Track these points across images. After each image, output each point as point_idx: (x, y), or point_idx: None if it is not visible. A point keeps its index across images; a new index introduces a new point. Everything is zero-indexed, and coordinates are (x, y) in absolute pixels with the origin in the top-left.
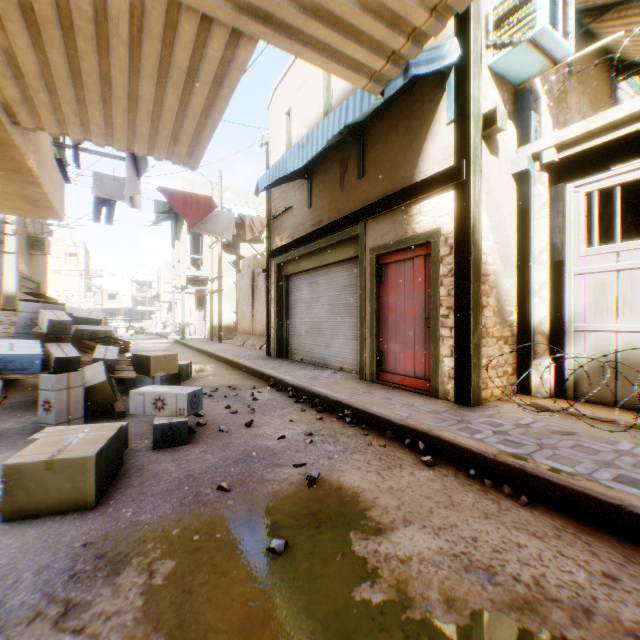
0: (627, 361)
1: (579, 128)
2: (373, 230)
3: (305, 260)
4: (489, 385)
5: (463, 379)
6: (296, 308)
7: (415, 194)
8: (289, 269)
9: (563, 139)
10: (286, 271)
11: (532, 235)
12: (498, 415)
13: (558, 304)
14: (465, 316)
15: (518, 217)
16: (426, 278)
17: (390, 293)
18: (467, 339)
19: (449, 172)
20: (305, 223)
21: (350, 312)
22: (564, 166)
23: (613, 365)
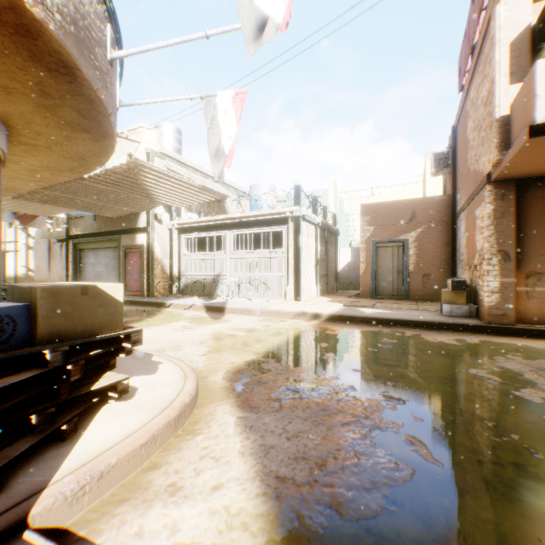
0: (191, 283)
1: (181, 221)
2: (124, 239)
3: (93, 244)
4: (158, 291)
5: (149, 289)
6: (87, 266)
7: (137, 231)
8: (83, 246)
9: (178, 223)
10: (81, 247)
11: (174, 247)
12: (155, 297)
13: (179, 268)
14: (149, 271)
15: (170, 241)
16: (141, 259)
17: (130, 263)
18: (150, 278)
19: (145, 228)
20: (93, 227)
21: (115, 269)
22: (180, 230)
23: (189, 284)
